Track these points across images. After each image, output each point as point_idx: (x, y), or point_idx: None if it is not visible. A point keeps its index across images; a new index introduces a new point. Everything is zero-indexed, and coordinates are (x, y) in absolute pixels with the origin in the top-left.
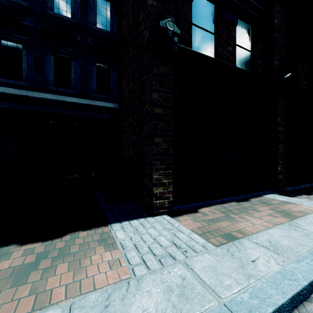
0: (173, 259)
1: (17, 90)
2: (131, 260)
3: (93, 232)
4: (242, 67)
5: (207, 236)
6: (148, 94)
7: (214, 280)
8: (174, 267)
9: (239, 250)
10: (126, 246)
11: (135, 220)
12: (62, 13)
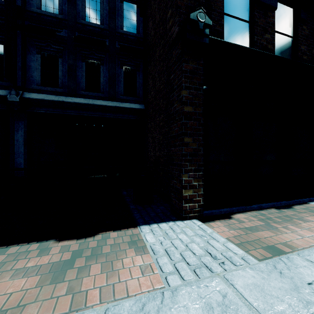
0: (209, 271)
1: (54, 96)
2: (163, 267)
3: (123, 233)
4: (282, 56)
5: (246, 247)
6: (177, 92)
7: (262, 302)
8: (212, 281)
9: (289, 268)
10: (157, 251)
11: (164, 223)
12: (93, 21)
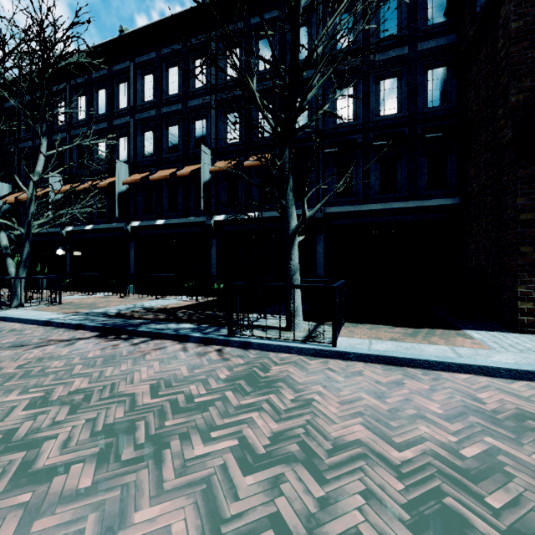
0: None
1: (350, 206)
2: (490, 345)
3: (447, 331)
4: None
5: None
6: (510, 198)
7: None
8: None
9: None
10: (484, 340)
11: (492, 332)
12: (388, 113)
